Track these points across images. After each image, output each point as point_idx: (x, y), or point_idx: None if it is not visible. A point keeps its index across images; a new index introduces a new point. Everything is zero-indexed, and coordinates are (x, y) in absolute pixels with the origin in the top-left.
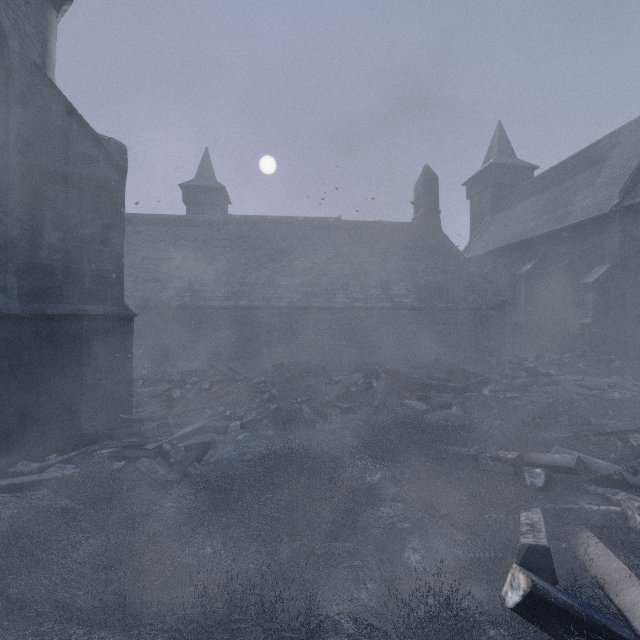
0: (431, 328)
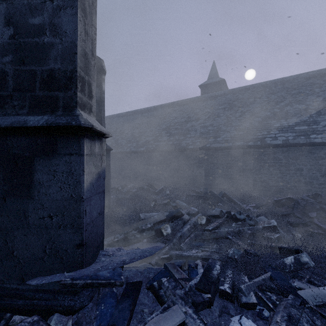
0: None
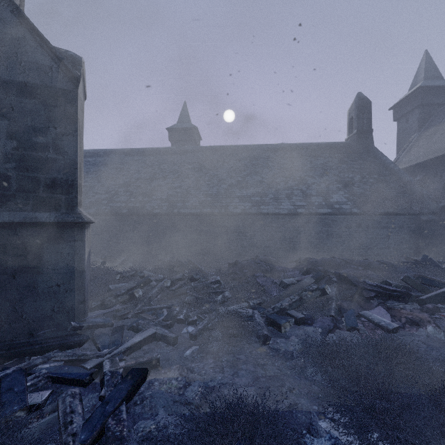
0: (369, 231)
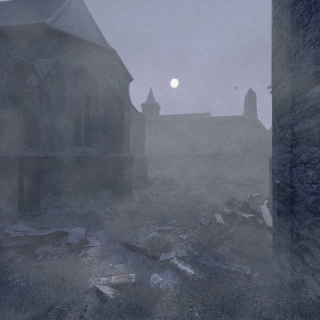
0: (248, 163)
